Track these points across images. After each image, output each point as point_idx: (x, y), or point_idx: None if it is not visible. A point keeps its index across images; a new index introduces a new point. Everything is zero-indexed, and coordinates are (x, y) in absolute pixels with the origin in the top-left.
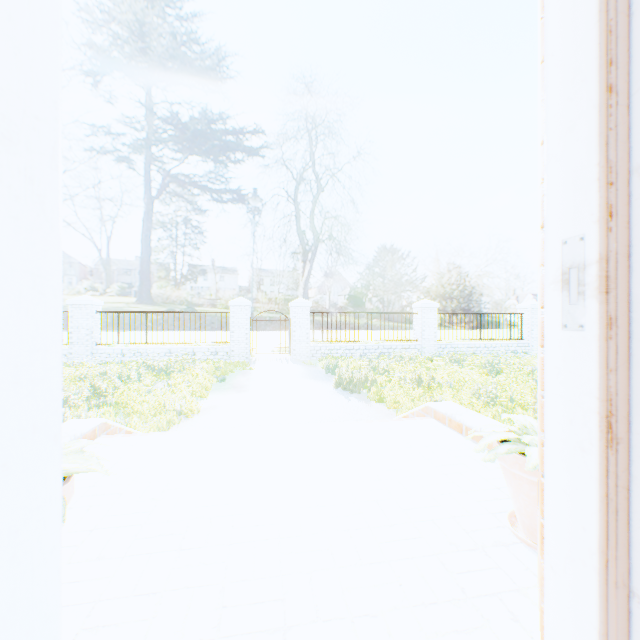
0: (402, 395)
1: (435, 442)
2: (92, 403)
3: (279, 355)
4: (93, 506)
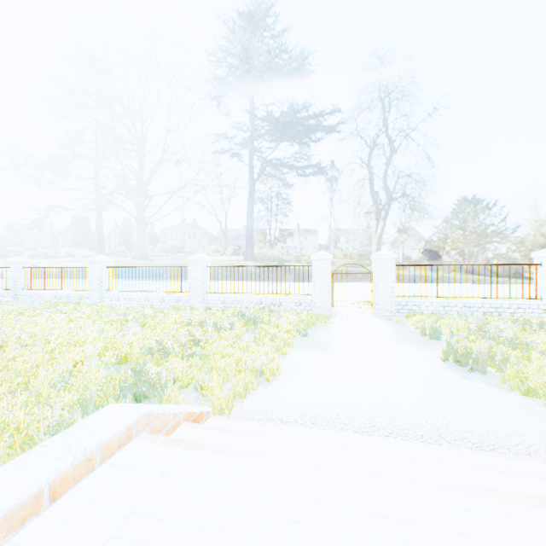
0: None
1: None
2: (186, 351)
3: (359, 308)
4: None
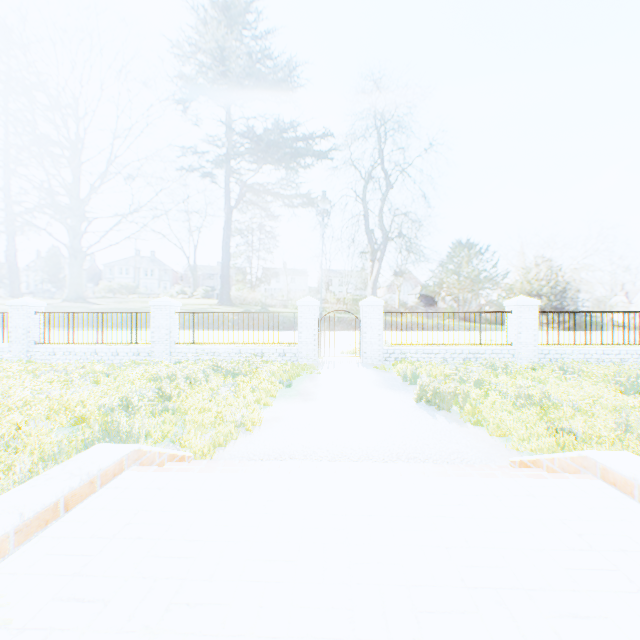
0: (509, 418)
1: (635, 541)
2: (156, 407)
3: (348, 357)
4: (54, 631)
